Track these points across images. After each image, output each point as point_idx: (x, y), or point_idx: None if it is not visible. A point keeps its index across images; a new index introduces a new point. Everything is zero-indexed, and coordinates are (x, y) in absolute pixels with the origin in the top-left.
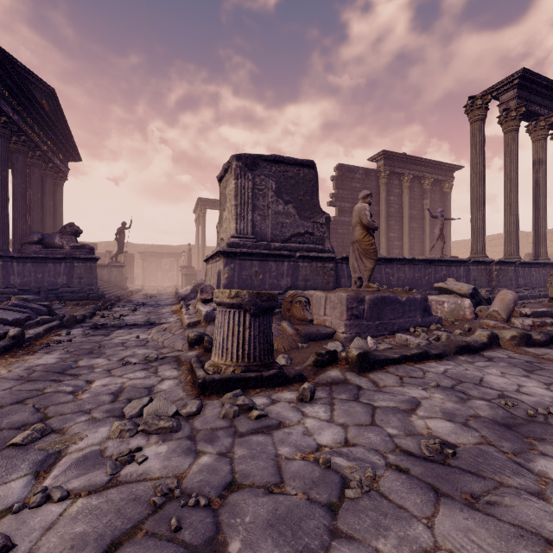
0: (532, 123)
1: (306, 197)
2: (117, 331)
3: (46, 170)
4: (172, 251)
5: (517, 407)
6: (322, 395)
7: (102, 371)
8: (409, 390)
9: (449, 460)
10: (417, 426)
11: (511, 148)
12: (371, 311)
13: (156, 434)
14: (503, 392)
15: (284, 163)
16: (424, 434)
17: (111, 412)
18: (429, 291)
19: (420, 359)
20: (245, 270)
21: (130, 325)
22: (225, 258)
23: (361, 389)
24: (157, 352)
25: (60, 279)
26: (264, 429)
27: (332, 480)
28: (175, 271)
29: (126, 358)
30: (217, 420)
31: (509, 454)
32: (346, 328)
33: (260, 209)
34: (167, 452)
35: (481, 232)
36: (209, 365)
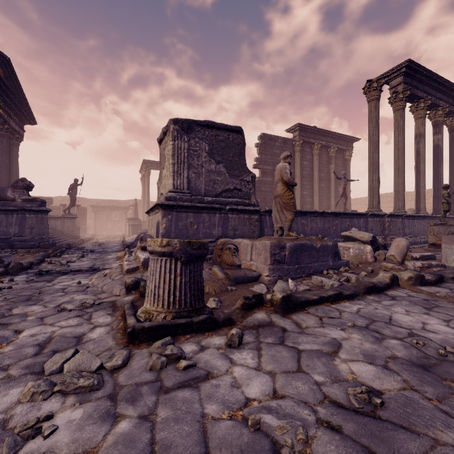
0: (415, 105)
1: (235, 158)
2: (61, 277)
3: (2, 131)
4: (121, 205)
5: (427, 346)
6: (250, 339)
7: (34, 319)
8: (329, 331)
9: (379, 412)
10: (342, 371)
11: (399, 123)
12: (291, 256)
13: (74, 394)
14: (411, 330)
15: (216, 128)
16: (349, 379)
17: (30, 368)
18: (336, 239)
19: (335, 299)
20: (181, 220)
21: (74, 271)
22: (163, 210)
23: (286, 331)
24: (95, 297)
25: (12, 229)
26: (192, 381)
27: (262, 447)
28: (124, 222)
29: (63, 304)
30: (143, 373)
31: (433, 400)
32: (269, 272)
33: (195, 168)
34: (81, 418)
35: (376, 191)
36: (141, 312)
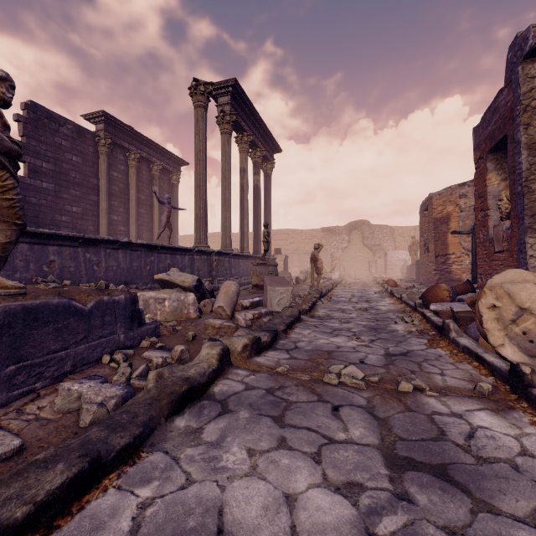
0: (240, 136)
1: None
2: None
3: None
4: None
5: None
6: None
7: None
8: None
9: None
10: None
11: (227, 149)
12: None
13: None
14: None
15: None
16: None
17: None
18: (152, 284)
19: (70, 499)
20: None
21: None
22: None
23: None
24: None
25: None
26: None
27: None
28: None
29: None
30: None
31: None
32: None
33: None
34: None
35: (204, 222)
36: None
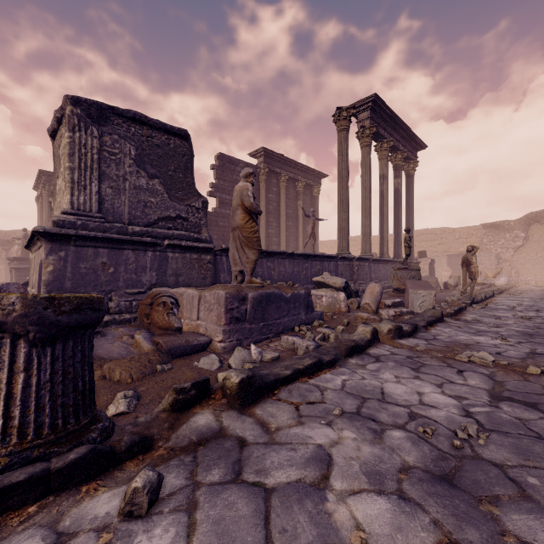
0: (379, 144)
1: (178, 174)
2: None
3: None
4: None
5: (436, 433)
6: (177, 482)
7: None
8: (311, 432)
9: None
10: (341, 526)
11: (366, 161)
12: (255, 311)
13: None
14: (411, 409)
15: (148, 126)
16: None
17: None
18: (307, 285)
19: (314, 370)
20: (86, 260)
21: None
22: (50, 243)
23: (245, 445)
24: None
25: None
26: None
27: None
28: (3, 265)
29: None
30: None
31: None
32: (224, 335)
33: (112, 179)
34: None
35: (346, 231)
36: None
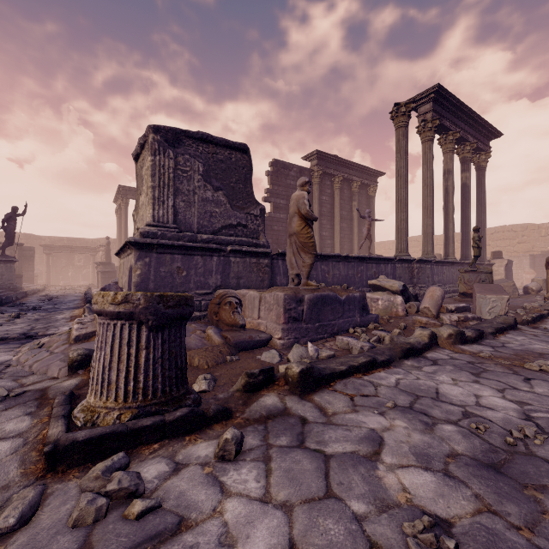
0: (443, 137)
1: (238, 185)
2: None
3: None
4: (87, 245)
5: (489, 431)
6: (254, 442)
7: None
8: (364, 418)
9: None
10: (389, 487)
11: (428, 156)
12: (311, 312)
13: None
14: (465, 408)
15: (214, 144)
16: (402, 503)
17: None
18: (362, 288)
19: (368, 368)
20: (165, 265)
21: None
22: (138, 251)
23: (306, 422)
24: (15, 383)
25: None
26: (149, 542)
27: None
28: (91, 268)
29: None
30: (58, 536)
31: (523, 529)
32: (283, 333)
33: (184, 194)
34: None
35: (405, 232)
36: (80, 410)
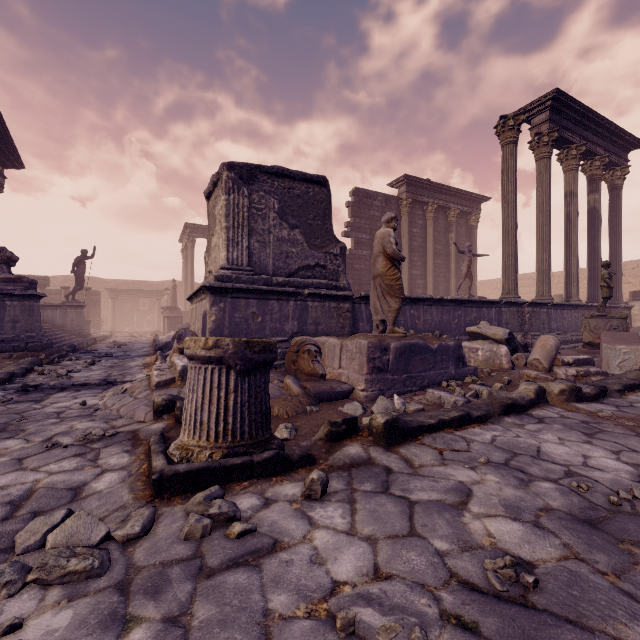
0: (564, 152)
1: (316, 221)
2: (57, 394)
3: None
4: (152, 288)
5: (592, 490)
6: (338, 486)
7: (8, 461)
8: (453, 472)
9: (532, 597)
10: (474, 532)
11: (544, 177)
12: (398, 362)
13: (61, 584)
14: (569, 468)
15: (290, 178)
16: (486, 545)
17: None
18: (459, 336)
19: (461, 423)
20: (239, 310)
21: (78, 385)
22: (213, 296)
23: (391, 472)
24: (107, 425)
25: None
26: (250, 556)
27: None
28: (156, 313)
29: (56, 436)
30: (174, 545)
31: (609, 575)
32: (366, 385)
33: (259, 234)
34: (69, 626)
35: (513, 270)
36: (175, 448)
